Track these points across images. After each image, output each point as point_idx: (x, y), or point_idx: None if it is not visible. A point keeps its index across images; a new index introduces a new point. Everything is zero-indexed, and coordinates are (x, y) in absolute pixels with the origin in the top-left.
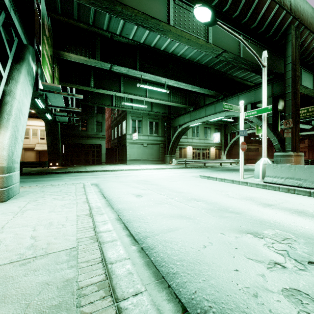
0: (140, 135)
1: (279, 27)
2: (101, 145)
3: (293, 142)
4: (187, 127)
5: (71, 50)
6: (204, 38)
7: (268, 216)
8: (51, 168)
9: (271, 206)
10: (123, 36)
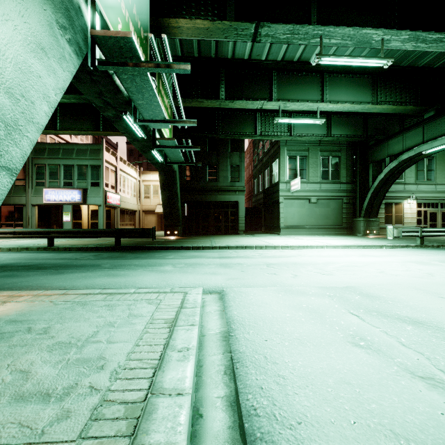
0: (303, 183)
1: None
2: (238, 203)
3: None
4: (415, 156)
5: (182, 15)
6: None
7: None
8: (166, 238)
9: None
10: None
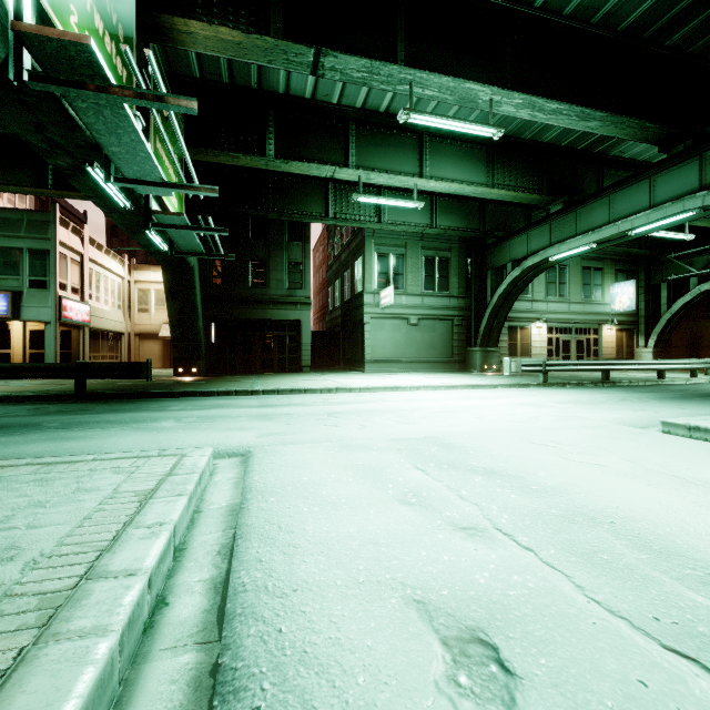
0: (399, 295)
1: None
2: (301, 322)
3: None
4: (541, 263)
5: (196, 15)
6: None
7: None
8: (176, 379)
9: None
10: None
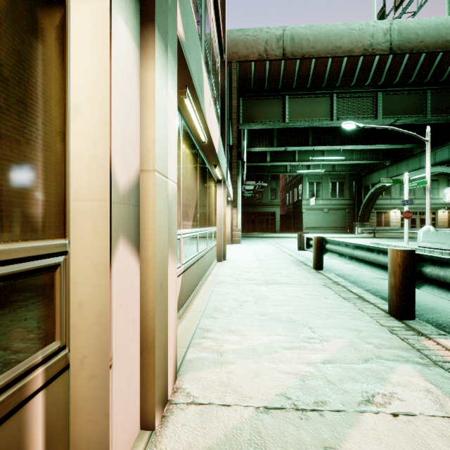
0: (318, 200)
1: None
2: (275, 213)
3: None
4: (383, 186)
5: (256, 144)
6: (372, 114)
7: None
8: None
9: None
10: None
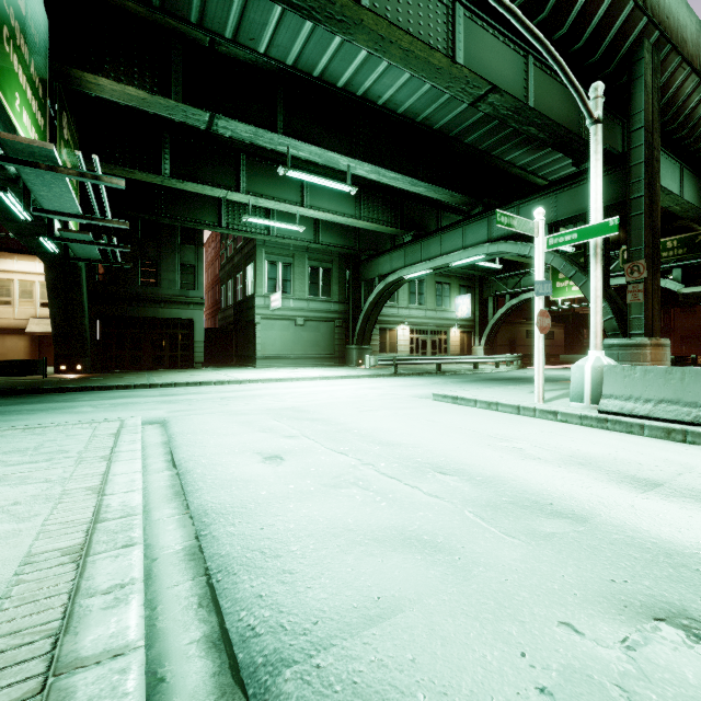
0: (287, 299)
1: (617, 43)
2: (194, 321)
3: (648, 313)
4: (399, 280)
5: (104, 69)
6: (446, 53)
7: (674, 527)
8: (61, 376)
9: (659, 489)
10: (242, 43)
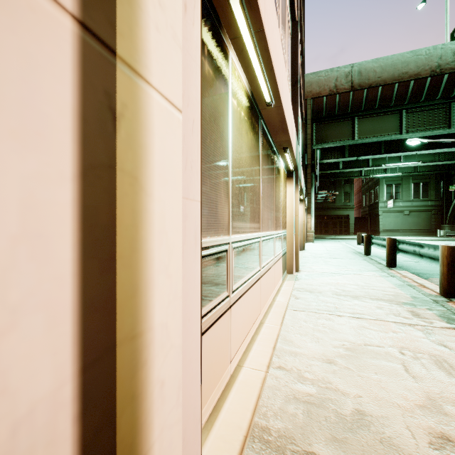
0: (398, 202)
1: None
2: (349, 215)
3: None
4: None
5: (328, 156)
6: (445, 124)
7: None
8: None
9: None
10: None
